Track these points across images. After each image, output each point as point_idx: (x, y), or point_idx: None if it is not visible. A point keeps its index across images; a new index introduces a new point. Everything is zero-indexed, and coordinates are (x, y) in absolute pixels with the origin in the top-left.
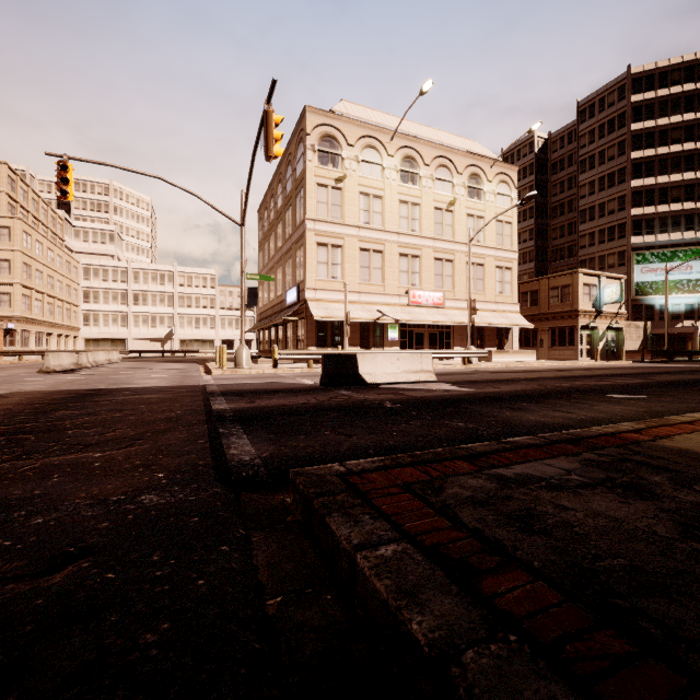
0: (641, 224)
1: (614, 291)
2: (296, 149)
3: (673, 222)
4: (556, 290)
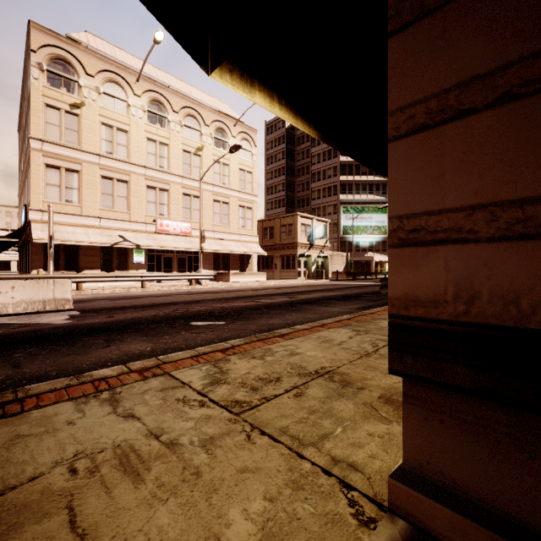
0: (346, 187)
1: (320, 230)
2: (28, 66)
3: (362, 188)
4: (284, 227)
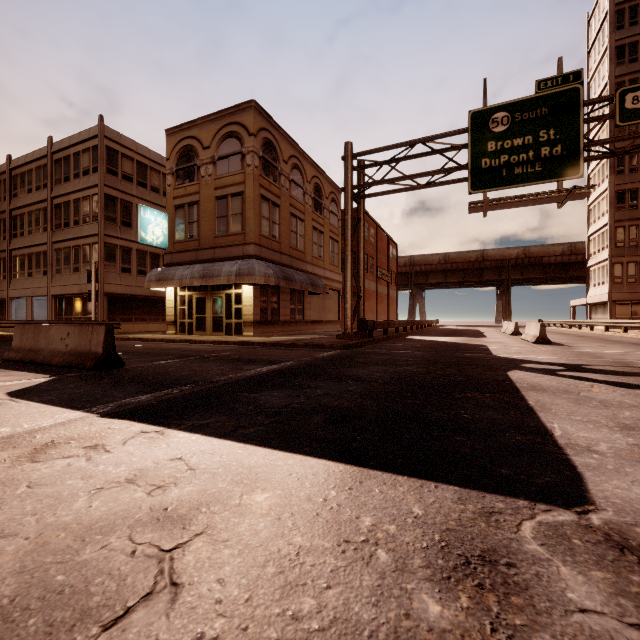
0: None
1: None
2: None
3: None
4: None
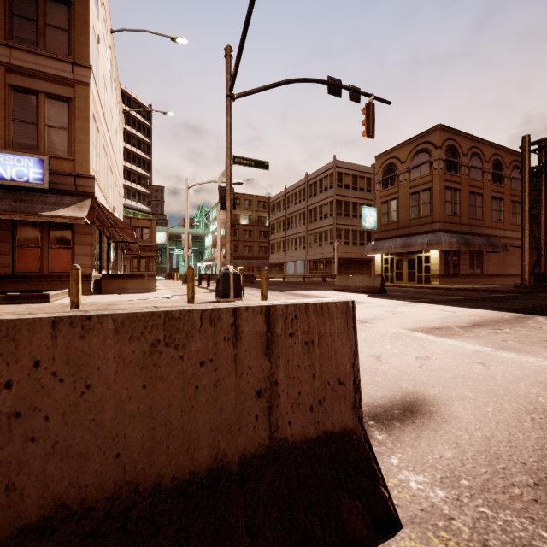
0: None
1: (163, 236)
2: None
3: (133, 194)
4: (138, 229)
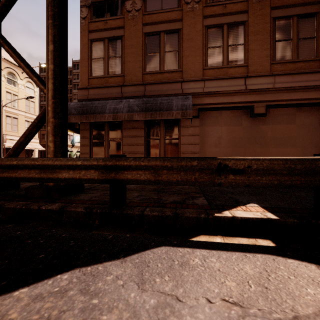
0: None
1: (78, 138)
2: None
3: None
4: None
